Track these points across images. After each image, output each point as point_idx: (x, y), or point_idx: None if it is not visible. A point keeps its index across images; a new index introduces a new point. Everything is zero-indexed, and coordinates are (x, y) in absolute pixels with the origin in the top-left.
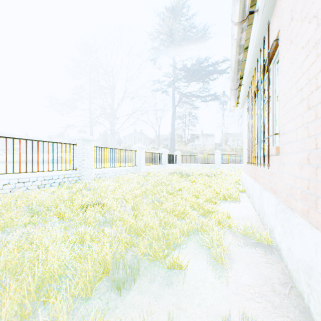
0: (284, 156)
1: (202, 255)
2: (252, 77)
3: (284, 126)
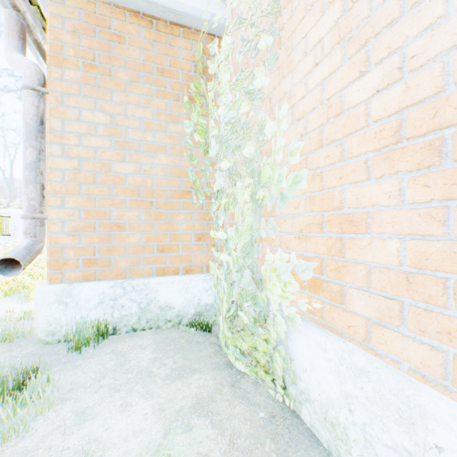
0: None
1: (18, 301)
2: None
3: None
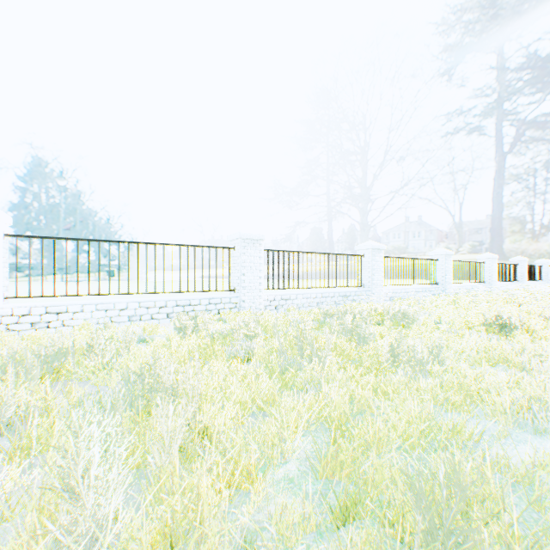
0: None
1: None
2: None
3: None
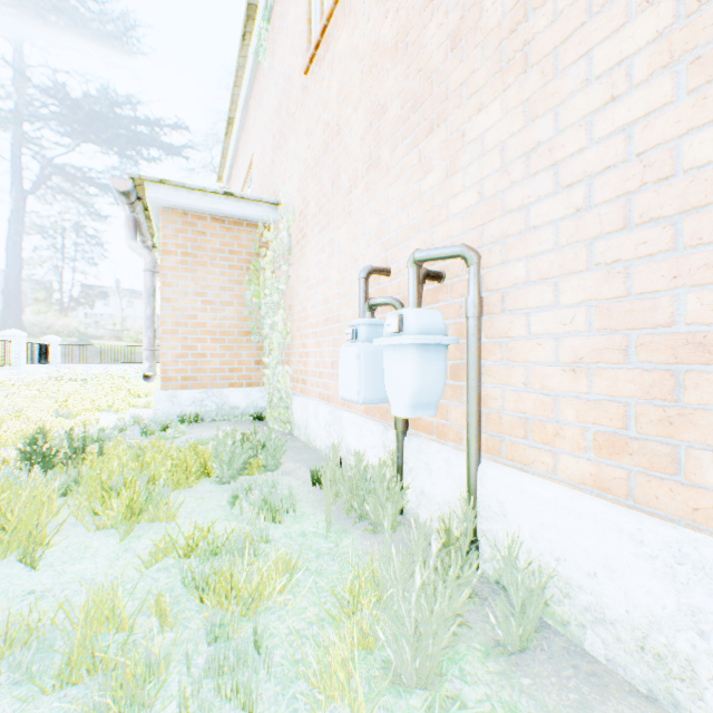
0: None
1: (113, 414)
2: None
3: None
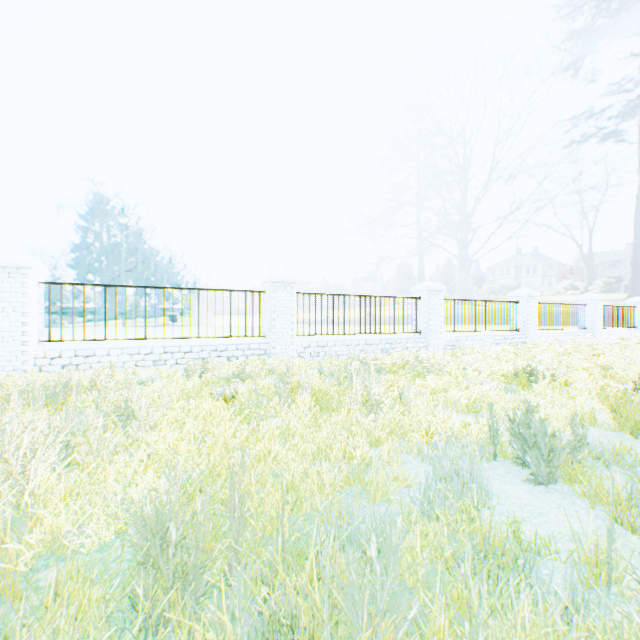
0: None
1: None
2: None
3: None
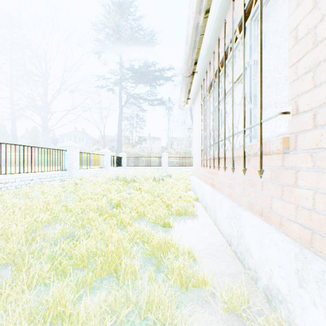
0: (301, 154)
1: None
2: (212, 53)
3: (301, 97)
